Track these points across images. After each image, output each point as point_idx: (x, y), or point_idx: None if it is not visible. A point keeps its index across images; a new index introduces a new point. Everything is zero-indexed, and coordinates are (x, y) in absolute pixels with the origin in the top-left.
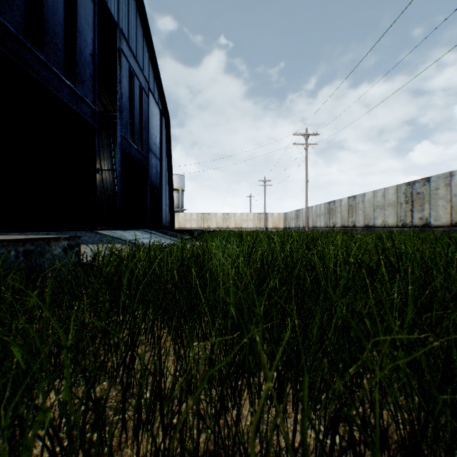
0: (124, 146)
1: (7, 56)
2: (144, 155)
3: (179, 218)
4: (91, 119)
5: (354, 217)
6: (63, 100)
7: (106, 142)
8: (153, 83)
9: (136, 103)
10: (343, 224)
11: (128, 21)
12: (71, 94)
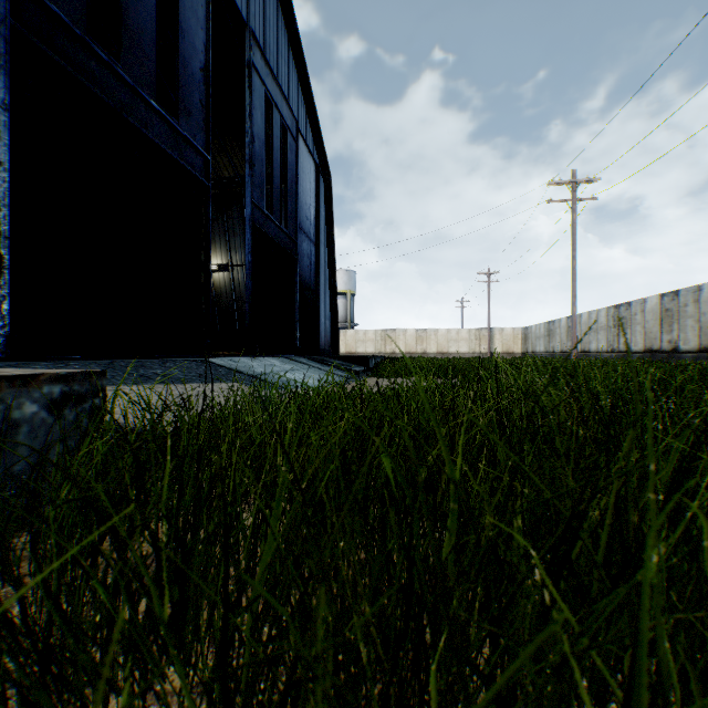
0: (257, 221)
1: (55, 62)
2: (290, 235)
3: (347, 338)
4: (201, 175)
5: (674, 332)
6: (153, 141)
7: (237, 223)
8: (304, 121)
9: (276, 152)
10: (649, 346)
11: (265, 20)
12: (167, 132)
